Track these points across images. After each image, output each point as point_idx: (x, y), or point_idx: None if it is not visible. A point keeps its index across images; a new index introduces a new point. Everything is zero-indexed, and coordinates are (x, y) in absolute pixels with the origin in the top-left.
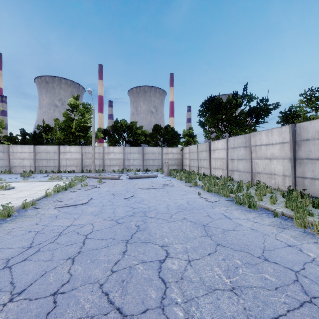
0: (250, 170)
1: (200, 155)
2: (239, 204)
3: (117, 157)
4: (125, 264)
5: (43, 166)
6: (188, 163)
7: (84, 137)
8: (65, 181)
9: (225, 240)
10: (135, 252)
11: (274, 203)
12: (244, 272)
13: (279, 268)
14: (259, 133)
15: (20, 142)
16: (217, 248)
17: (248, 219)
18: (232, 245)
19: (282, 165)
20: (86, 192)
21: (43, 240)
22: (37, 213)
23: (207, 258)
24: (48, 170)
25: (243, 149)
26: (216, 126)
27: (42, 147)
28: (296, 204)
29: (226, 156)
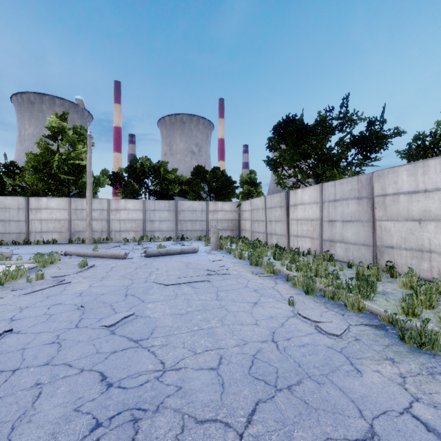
0: (370, 241)
1: (270, 213)
2: (418, 345)
3: (133, 217)
4: None
5: None
6: (249, 226)
7: (77, 184)
8: (14, 265)
9: None
10: None
11: None
12: None
13: None
14: (393, 171)
15: None
16: None
17: None
18: None
19: None
20: (25, 298)
21: None
22: None
23: None
24: (7, 239)
25: (356, 202)
26: (296, 165)
27: None
28: None
29: (319, 216)
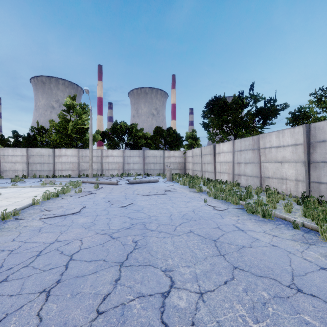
0: (258, 174)
1: (204, 158)
2: (252, 212)
3: (117, 161)
4: (116, 301)
5: (36, 170)
6: (191, 167)
7: (81, 140)
8: (59, 187)
9: (243, 261)
10: (131, 280)
11: (290, 212)
12: (276, 312)
13: (319, 304)
14: (269, 135)
15: (12, 145)
16: (234, 273)
17: (265, 232)
18: (252, 268)
19: (295, 169)
20: (80, 199)
21: (15, 264)
22: (17, 225)
23: (223, 289)
24: (42, 174)
25: (251, 152)
26: (220, 128)
27: (35, 150)
28: (317, 213)
29: (232, 160)
